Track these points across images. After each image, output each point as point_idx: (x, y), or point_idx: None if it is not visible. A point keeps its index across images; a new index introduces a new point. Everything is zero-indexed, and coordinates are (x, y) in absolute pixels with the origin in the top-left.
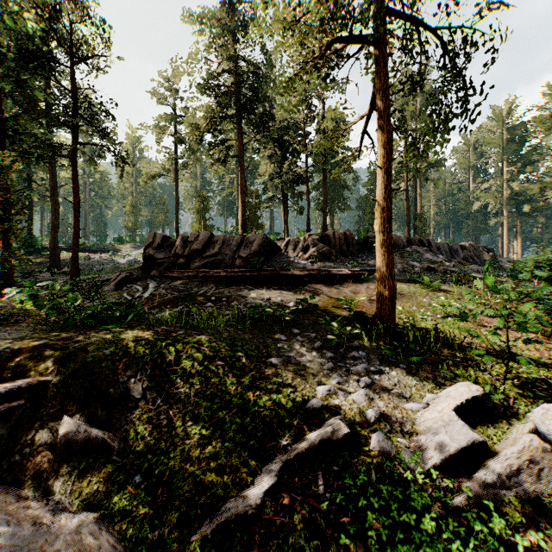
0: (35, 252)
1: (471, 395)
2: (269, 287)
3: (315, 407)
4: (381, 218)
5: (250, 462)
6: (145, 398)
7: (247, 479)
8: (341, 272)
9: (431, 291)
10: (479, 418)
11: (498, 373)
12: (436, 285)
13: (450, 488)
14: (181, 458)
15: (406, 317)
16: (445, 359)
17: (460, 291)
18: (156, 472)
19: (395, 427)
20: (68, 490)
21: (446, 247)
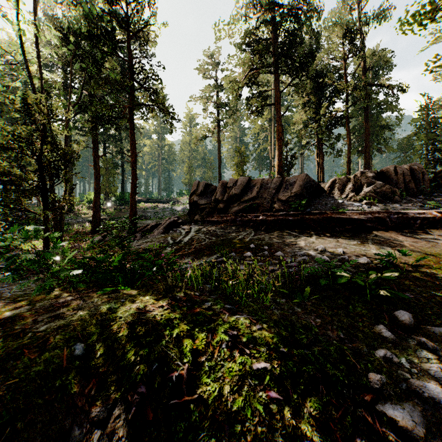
0: (125, 203)
1: None
2: (318, 234)
3: None
4: None
5: None
6: None
7: None
8: (422, 214)
9: None
10: None
11: None
12: None
13: None
14: None
15: None
16: None
17: None
18: None
19: None
20: None
21: None
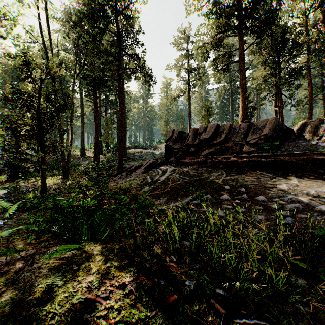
0: None
1: None
2: (299, 176)
3: None
4: None
5: None
6: None
7: None
8: None
9: None
10: None
11: None
12: None
13: None
14: None
15: None
16: None
17: None
18: None
19: None
20: None
21: None
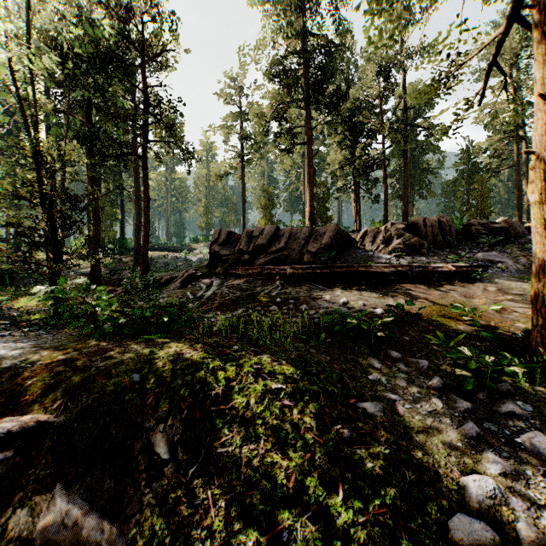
0: (126, 252)
1: None
2: (345, 287)
3: (473, 539)
4: (544, 180)
5: None
6: (174, 460)
7: None
8: (441, 268)
9: None
10: None
11: None
12: None
13: None
14: None
15: None
16: None
17: None
18: None
19: None
20: None
21: None
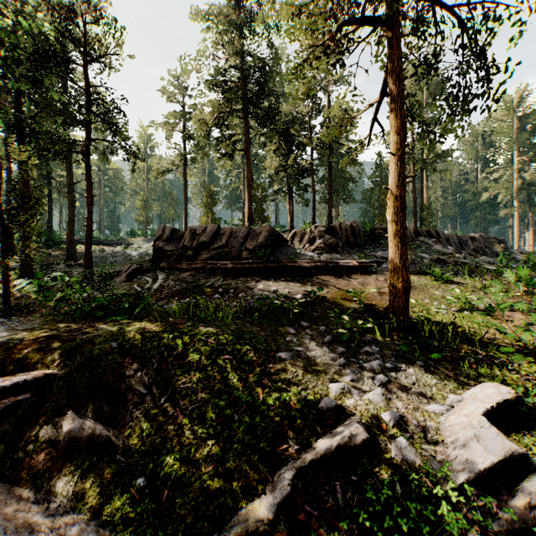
0: (54, 245)
1: (501, 398)
2: (276, 279)
3: (328, 407)
4: (394, 207)
5: (260, 468)
6: (151, 393)
7: (258, 488)
8: (348, 263)
9: (443, 284)
10: (511, 424)
11: (527, 373)
12: (448, 276)
13: (488, 507)
14: (187, 460)
15: (419, 310)
16: (465, 356)
17: (473, 284)
18: (161, 474)
19: (417, 432)
20: (70, 491)
21: (455, 238)
